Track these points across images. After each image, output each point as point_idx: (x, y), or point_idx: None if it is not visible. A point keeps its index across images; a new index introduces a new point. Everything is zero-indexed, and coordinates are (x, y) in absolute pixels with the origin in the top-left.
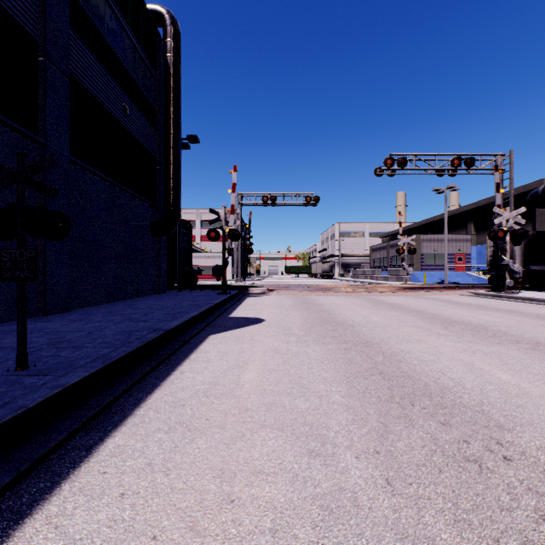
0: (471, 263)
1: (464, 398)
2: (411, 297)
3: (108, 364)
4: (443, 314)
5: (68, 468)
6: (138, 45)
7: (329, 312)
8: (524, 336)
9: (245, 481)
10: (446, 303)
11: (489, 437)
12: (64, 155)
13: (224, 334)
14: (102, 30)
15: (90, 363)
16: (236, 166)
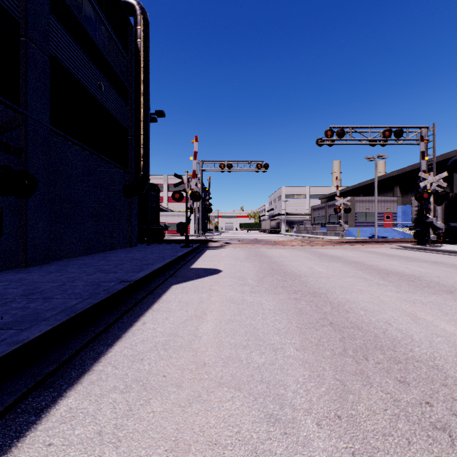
0: (397, 220)
1: (415, 351)
2: (348, 250)
3: (72, 317)
4: (378, 265)
5: (12, 439)
6: (112, 31)
7: (279, 264)
8: (455, 286)
9: (200, 456)
10: (379, 255)
11: (450, 397)
12: (44, 125)
13: (185, 284)
14: (79, 16)
15: (55, 315)
16: (197, 137)
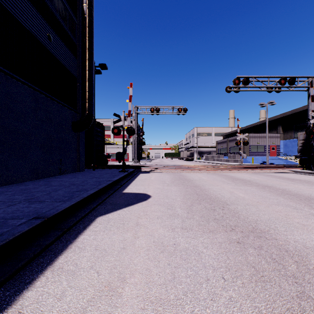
0: (280, 151)
1: None
2: (252, 174)
3: None
4: (290, 190)
5: None
6: None
7: (201, 188)
8: None
9: None
10: (281, 179)
11: None
12: None
13: (112, 215)
14: None
15: None
16: (132, 83)
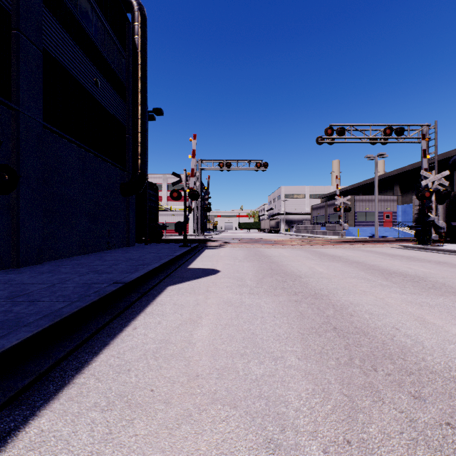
0: (397, 220)
1: (428, 360)
2: (349, 249)
3: (56, 322)
4: (380, 265)
5: None
6: (109, 27)
7: (278, 264)
8: None
9: None
10: (381, 255)
11: None
12: (37, 121)
13: (181, 285)
14: (75, 11)
15: (38, 320)
16: (195, 135)
